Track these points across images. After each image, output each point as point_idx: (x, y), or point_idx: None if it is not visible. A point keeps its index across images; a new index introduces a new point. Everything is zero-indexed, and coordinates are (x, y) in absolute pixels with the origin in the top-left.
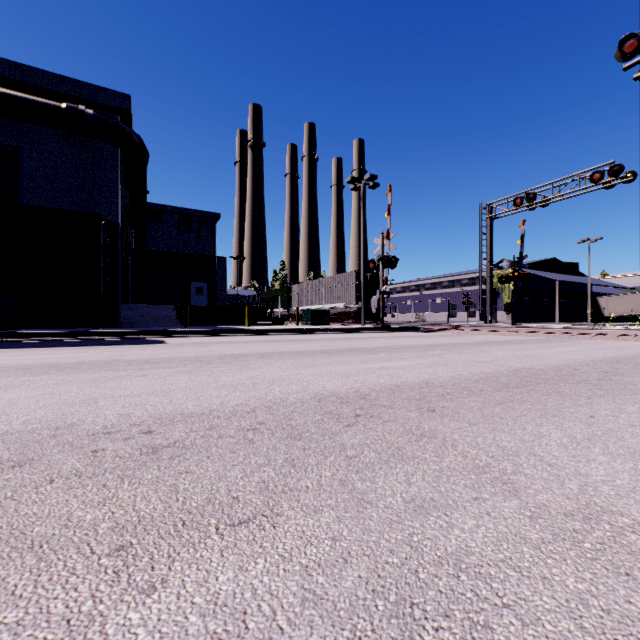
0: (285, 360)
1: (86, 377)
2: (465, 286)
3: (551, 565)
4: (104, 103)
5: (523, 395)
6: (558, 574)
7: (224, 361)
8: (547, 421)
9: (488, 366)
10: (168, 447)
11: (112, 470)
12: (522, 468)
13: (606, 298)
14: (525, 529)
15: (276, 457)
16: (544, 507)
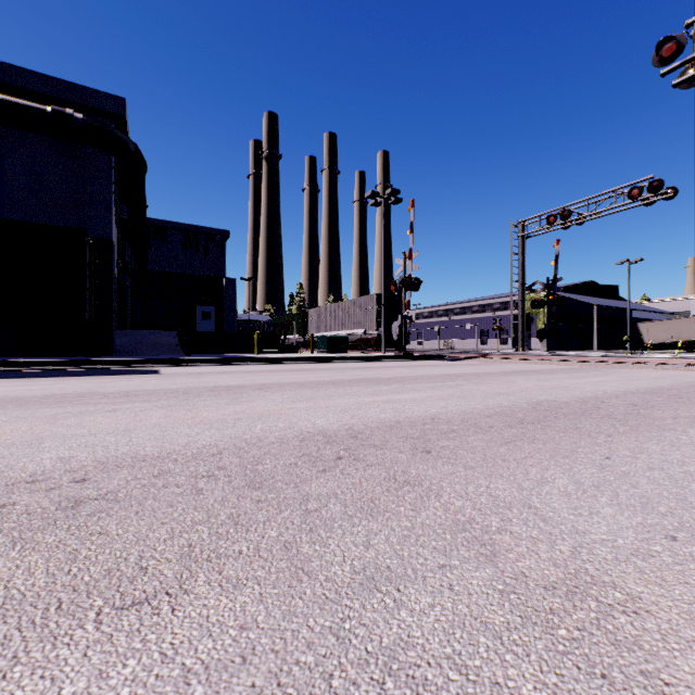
0: (284, 392)
1: (46, 413)
2: (497, 311)
3: (509, 663)
4: (95, 107)
5: (537, 432)
6: (514, 677)
7: (214, 393)
8: (555, 464)
9: (507, 398)
10: (95, 500)
11: (9, 531)
12: (510, 524)
13: (647, 324)
14: (490, 609)
15: (220, 512)
16: (522, 577)
